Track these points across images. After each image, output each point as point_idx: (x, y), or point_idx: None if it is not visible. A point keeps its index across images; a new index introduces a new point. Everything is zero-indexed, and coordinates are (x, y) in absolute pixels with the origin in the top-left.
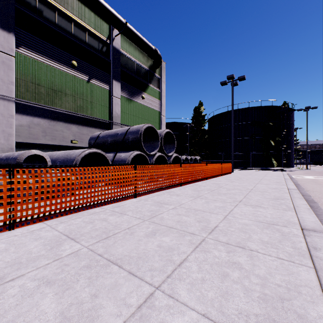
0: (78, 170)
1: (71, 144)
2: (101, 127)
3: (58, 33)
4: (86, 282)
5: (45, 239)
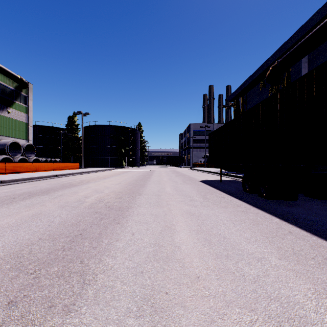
0: None
1: None
2: None
3: None
4: None
5: None
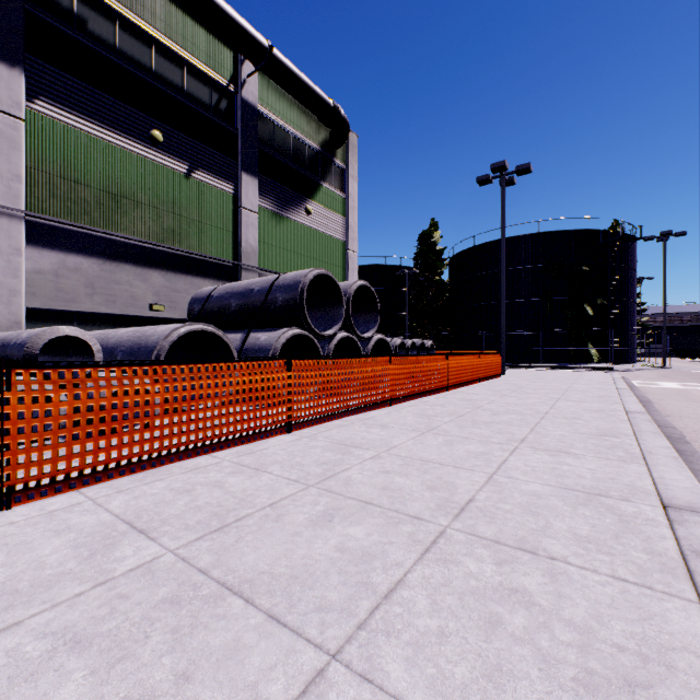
0: (159, 373)
1: (150, 313)
2: (217, 277)
3: (122, 68)
4: (165, 641)
5: (78, 532)
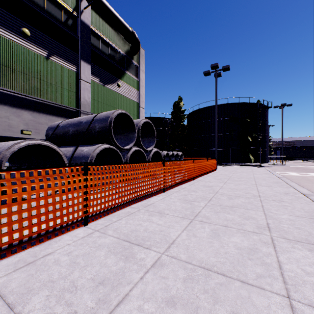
0: None
1: (21, 135)
2: (66, 116)
3: None
4: None
5: None
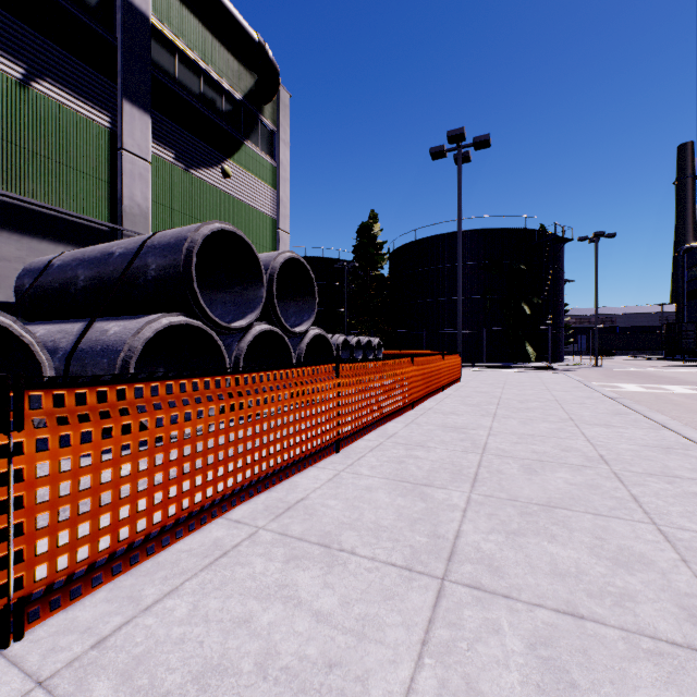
0: None
1: None
2: (80, 243)
3: None
4: None
5: None
